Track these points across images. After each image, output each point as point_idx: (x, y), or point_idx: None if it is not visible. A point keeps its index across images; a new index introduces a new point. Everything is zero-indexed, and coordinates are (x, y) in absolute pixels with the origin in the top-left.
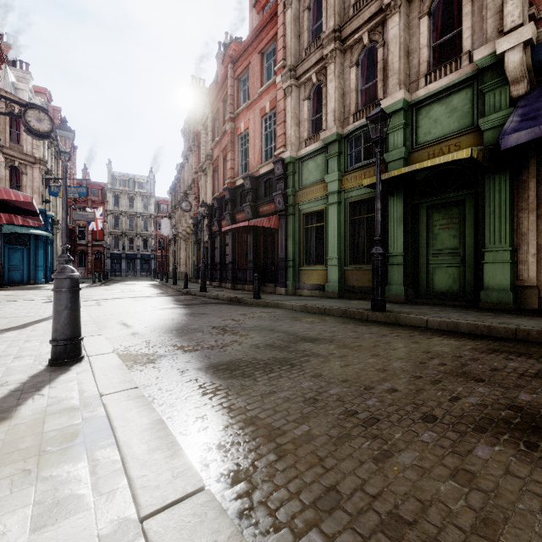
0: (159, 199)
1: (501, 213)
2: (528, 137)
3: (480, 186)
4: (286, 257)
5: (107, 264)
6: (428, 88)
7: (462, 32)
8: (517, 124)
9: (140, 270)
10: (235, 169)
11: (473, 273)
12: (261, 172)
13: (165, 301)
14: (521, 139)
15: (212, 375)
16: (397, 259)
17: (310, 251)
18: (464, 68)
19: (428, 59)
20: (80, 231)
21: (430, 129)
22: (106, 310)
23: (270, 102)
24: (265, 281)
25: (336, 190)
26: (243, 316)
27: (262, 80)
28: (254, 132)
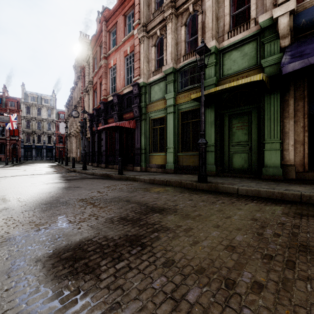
0: (59, 110)
1: (275, 119)
2: (300, 65)
3: (261, 102)
4: (140, 147)
5: (21, 152)
6: (230, 40)
7: (250, 6)
8: (290, 60)
9: (45, 156)
10: (107, 90)
11: (257, 157)
12: (124, 92)
13: (53, 177)
14: (296, 67)
15: (47, 272)
16: (211, 148)
17: (156, 143)
18: (252, 28)
19: (229, 23)
20: (1, 129)
21: (231, 67)
22: None
23: (130, 47)
24: (127, 163)
25: (172, 104)
26: (107, 188)
27: (125, 32)
28: (120, 66)
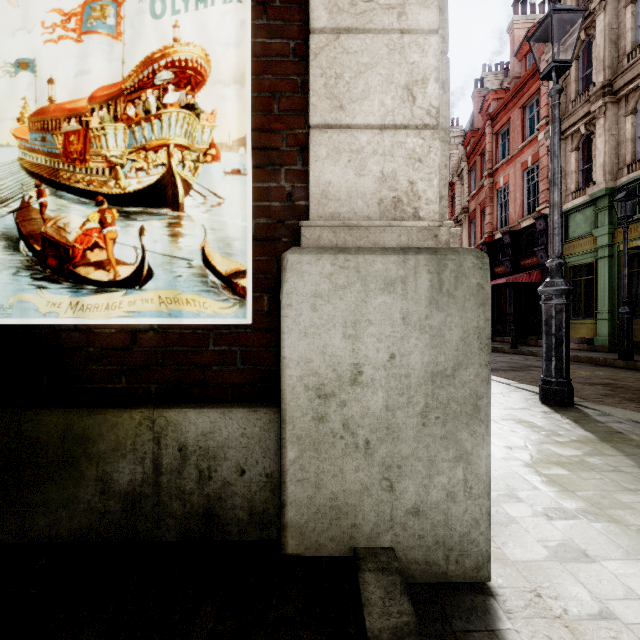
0: None
1: None
2: None
3: None
4: None
5: None
6: None
7: None
8: None
9: None
10: (493, 223)
11: None
12: (522, 225)
13: None
14: None
15: None
16: None
17: (579, 304)
18: None
19: None
20: None
21: None
22: None
23: (532, 157)
24: (527, 334)
25: (606, 245)
26: (497, 357)
27: (523, 134)
28: (514, 186)
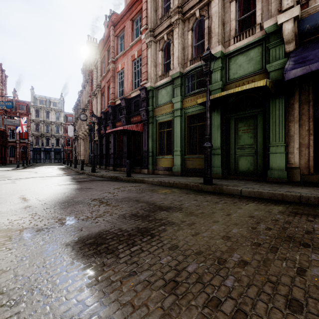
0: (67, 113)
1: (280, 123)
2: (302, 72)
3: (267, 106)
4: (148, 150)
5: (30, 155)
6: (236, 45)
7: (256, 12)
8: (293, 66)
9: (53, 159)
10: (115, 94)
11: (262, 160)
12: (132, 96)
13: (64, 179)
14: (297, 73)
15: (77, 252)
16: (217, 151)
17: (163, 146)
18: (257, 33)
19: (235, 28)
20: (11, 133)
21: (237, 71)
22: (16, 187)
23: (138, 52)
24: (134, 165)
25: (179, 108)
26: (117, 189)
27: (132, 37)
28: (127, 70)
